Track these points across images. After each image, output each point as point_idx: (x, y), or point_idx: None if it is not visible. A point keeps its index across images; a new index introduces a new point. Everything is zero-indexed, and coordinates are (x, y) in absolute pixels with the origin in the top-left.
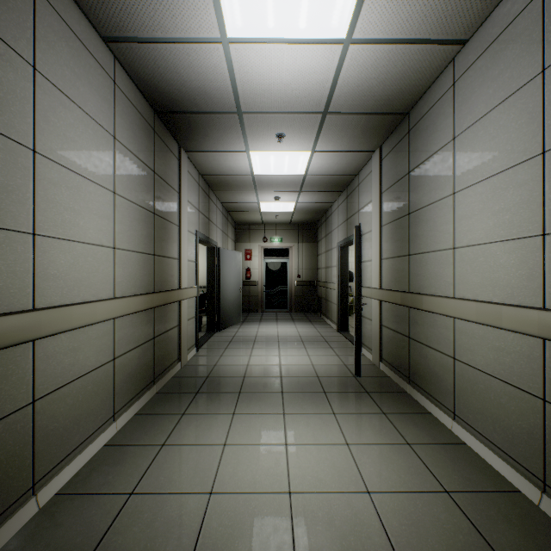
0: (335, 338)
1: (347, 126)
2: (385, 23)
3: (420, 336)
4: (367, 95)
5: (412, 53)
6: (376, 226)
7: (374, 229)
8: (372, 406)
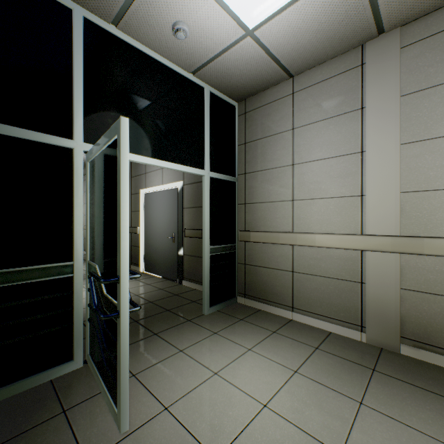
0: None
1: None
2: None
3: None
4: None
5: None
6: None
7: None
8: None
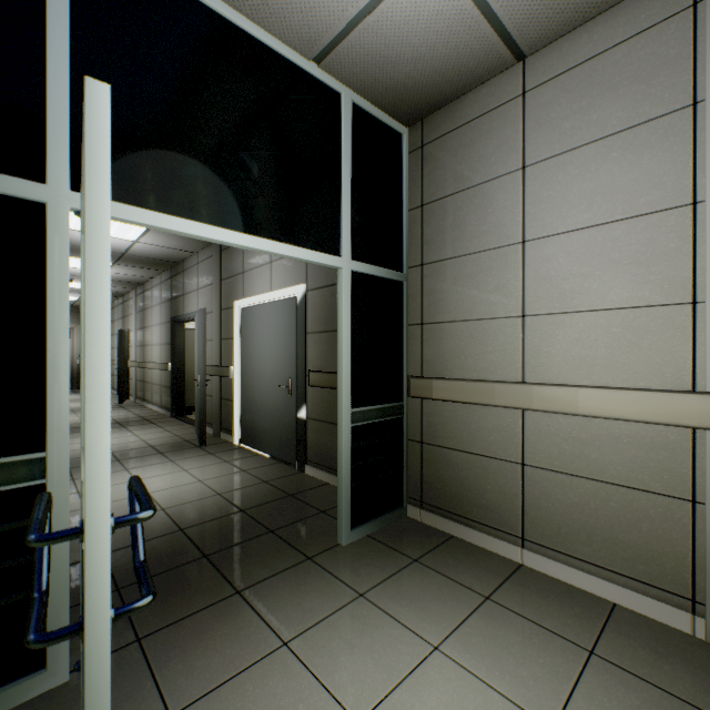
0: (114, 397)
1: (114, 282)
2: (120, 272)
3: (147, 379)
4: (120, 279)
5: (135, 277)
6: (135, 329)
7: (135, 330)
8: (123, 409)
